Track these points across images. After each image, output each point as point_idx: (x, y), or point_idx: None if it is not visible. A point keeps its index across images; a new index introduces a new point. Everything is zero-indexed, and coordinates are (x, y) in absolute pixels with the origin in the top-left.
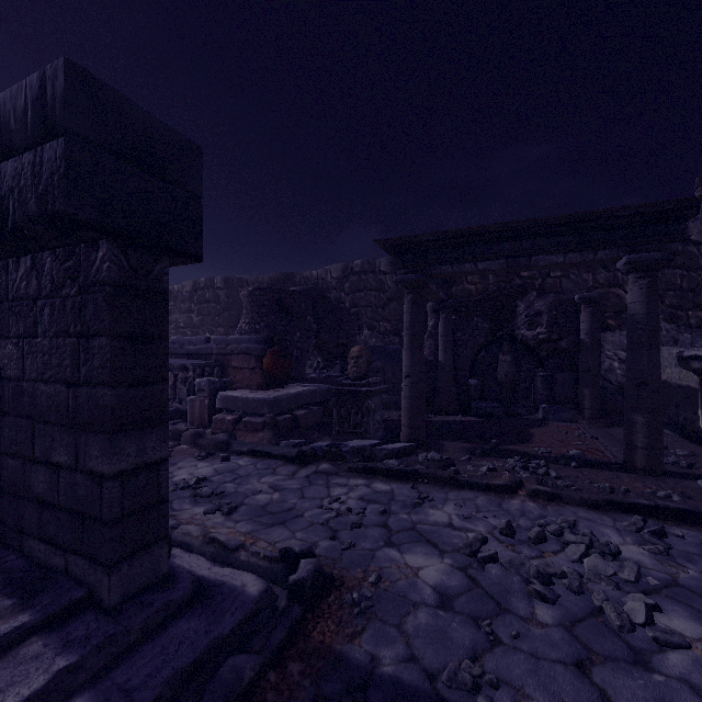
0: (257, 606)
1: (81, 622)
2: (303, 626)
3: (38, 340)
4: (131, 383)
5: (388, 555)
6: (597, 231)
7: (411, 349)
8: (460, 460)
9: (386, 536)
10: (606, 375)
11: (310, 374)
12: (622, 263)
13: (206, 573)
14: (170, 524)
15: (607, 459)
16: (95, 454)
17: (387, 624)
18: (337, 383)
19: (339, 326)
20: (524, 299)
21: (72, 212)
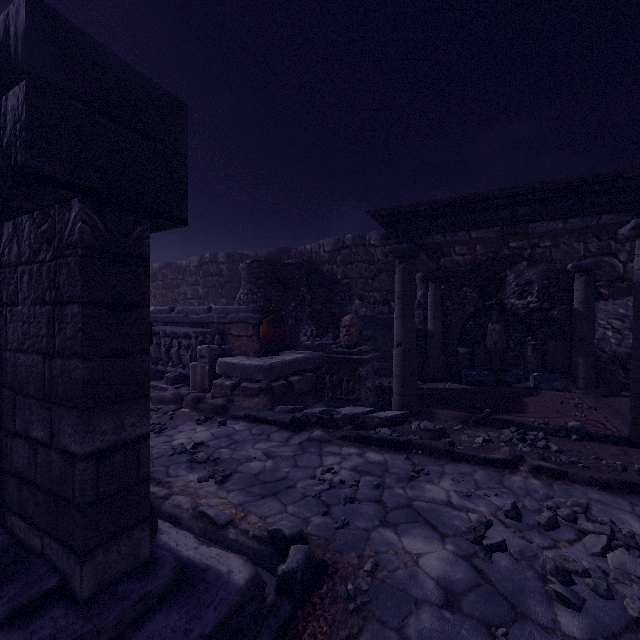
0: (242, 597)
1: (49, 618)
2: (292, 626)
3: (19, 308)
4: (106, 354)
5: (384, 537)
6: (600, 195)
7: (403, 318)
8: (453, 429)
9: (381, 514)
10: (599, 344)
11: (304, 342)
12: (629, 228)
13: (192, 553)
14: (162, 494)
15: (609, 432)
16: (68, 432)
17: (386, 627)
18: (329, 351)
19: (331, 296)
20: (514, 269)
21: (36, 165)
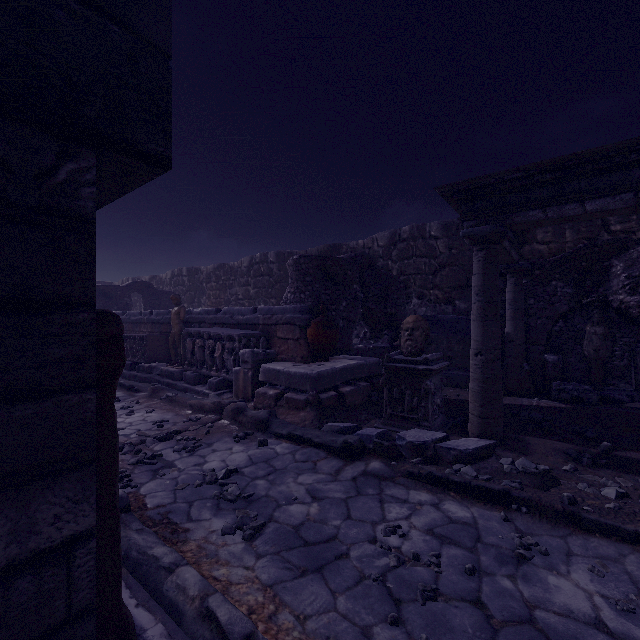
0: None
1: None
2: None
3: None
4: None
5: None
6: None
7: (484, 319)
8: (560, 469)
9: (486, 636)
10: None
11: (357, 345)
12: None
13: None
14: (166, 562)
15: None
16: None
17: None
18: (388, 358)
19: (387, 294)
20: (623, 257)
21: None
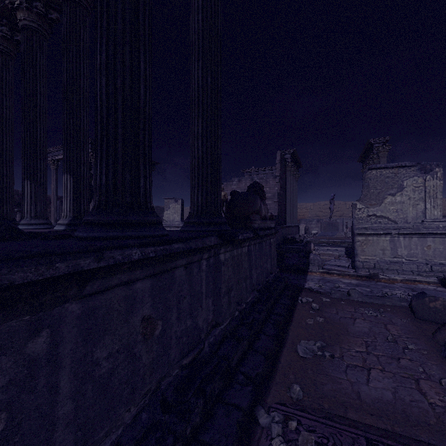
0: None
1: None
2: None
3: None
4: None
5: None
6: None
7: None
8: None
9: None
10: None
11: None
12: (17, 210)
13: None
14: None
15: None
16: None
17: None
18: None
19: None
20: None
21: None
